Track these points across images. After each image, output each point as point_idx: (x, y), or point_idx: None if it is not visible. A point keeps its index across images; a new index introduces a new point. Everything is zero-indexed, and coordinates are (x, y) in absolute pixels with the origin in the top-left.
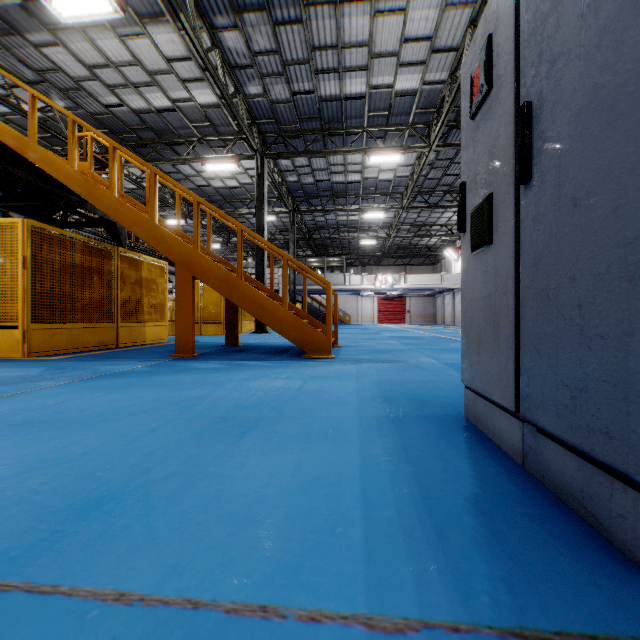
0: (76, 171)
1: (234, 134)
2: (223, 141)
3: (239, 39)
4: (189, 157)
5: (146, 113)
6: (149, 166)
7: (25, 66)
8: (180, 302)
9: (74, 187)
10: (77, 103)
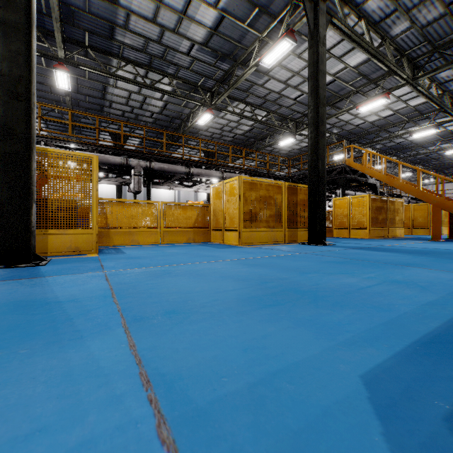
0: (384, 175)
1: (434, 110)
2: (424, 116)
3: (449, 71)
4: (399, 134)
5: (376, 121)
6: (417, 169)
7: (328, 125)
8: (433, 220)
9: (383, 180)
10: (343, 129)
